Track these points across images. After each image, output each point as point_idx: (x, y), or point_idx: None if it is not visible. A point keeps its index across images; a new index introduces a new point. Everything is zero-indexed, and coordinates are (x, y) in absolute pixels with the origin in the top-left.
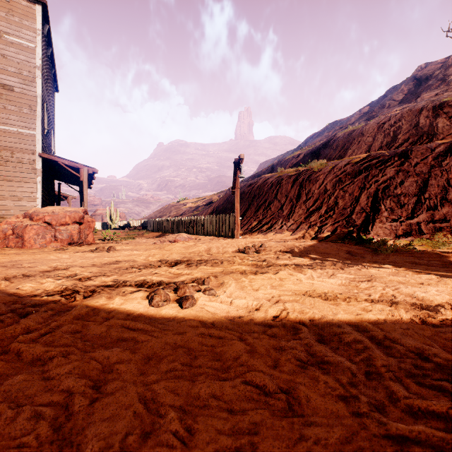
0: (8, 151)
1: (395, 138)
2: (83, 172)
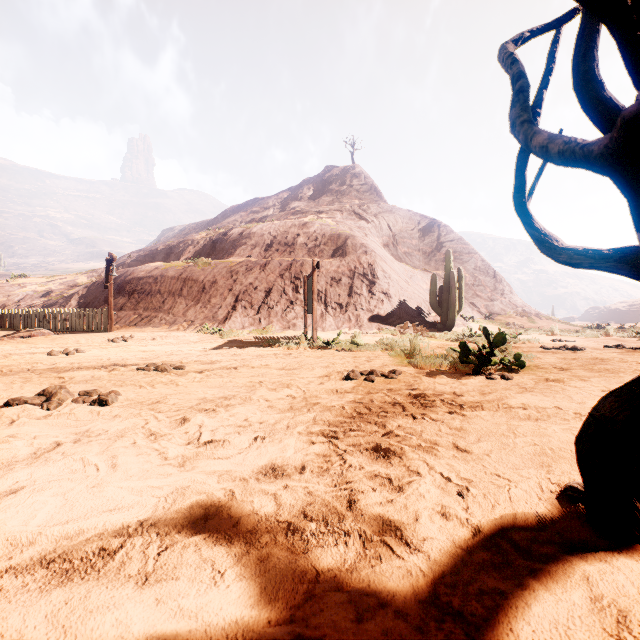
0: None
1: (271, 246)
2: None
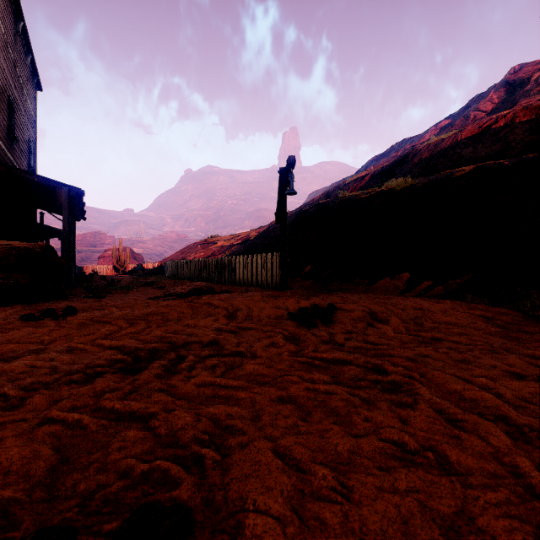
0: None
1: (508, 145)
2: (62, 194)
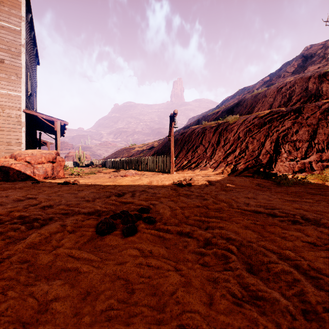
0: (0, 108)
1: (290, 98)
2: (57, 124)
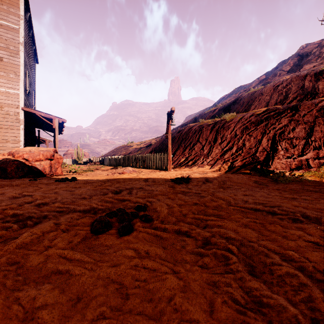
0: None
1: (287, 96)
2: (55, 122)
